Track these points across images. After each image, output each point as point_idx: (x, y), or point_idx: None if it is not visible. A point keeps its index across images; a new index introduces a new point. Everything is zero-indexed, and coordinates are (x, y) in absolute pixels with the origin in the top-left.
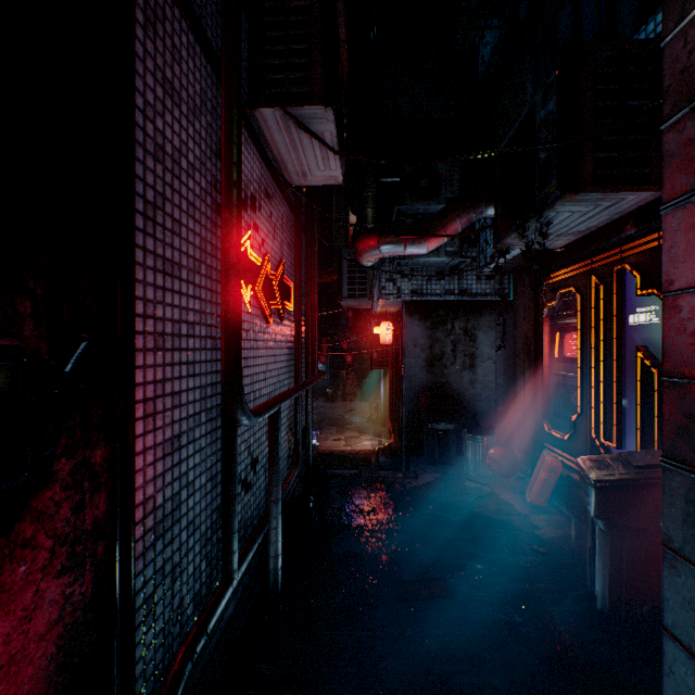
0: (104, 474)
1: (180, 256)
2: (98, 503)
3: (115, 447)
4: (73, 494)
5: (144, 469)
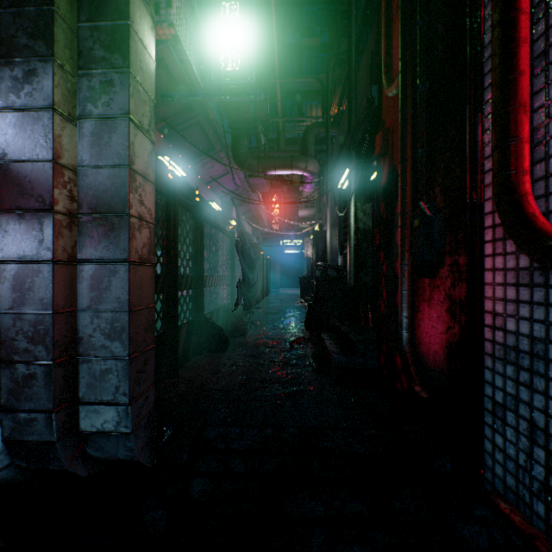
0: (464, 273)
1: (547, 37)
2: (461, 289)
3: (467, 259)
4: (450, 276)
5: (493, 286)
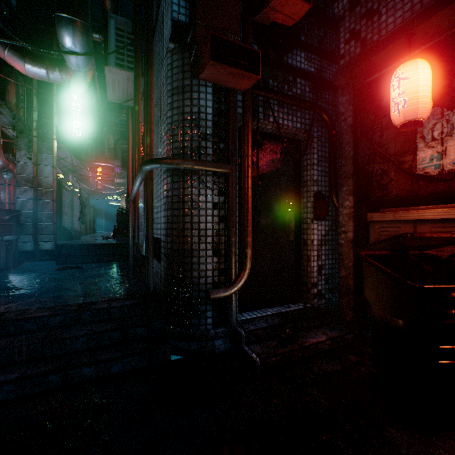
0: None
1: None
2: None
3: None
4: None
5: None
